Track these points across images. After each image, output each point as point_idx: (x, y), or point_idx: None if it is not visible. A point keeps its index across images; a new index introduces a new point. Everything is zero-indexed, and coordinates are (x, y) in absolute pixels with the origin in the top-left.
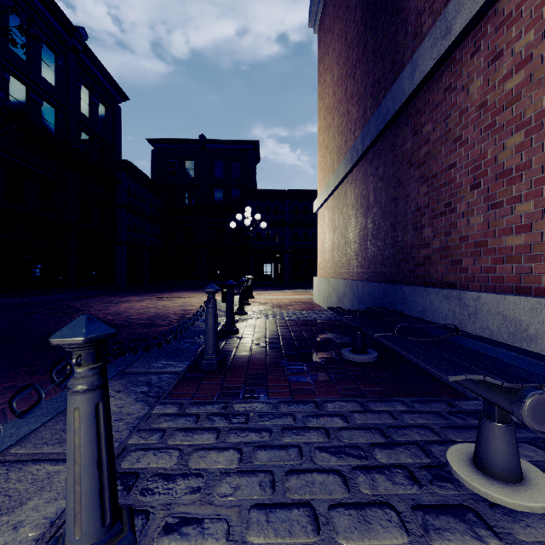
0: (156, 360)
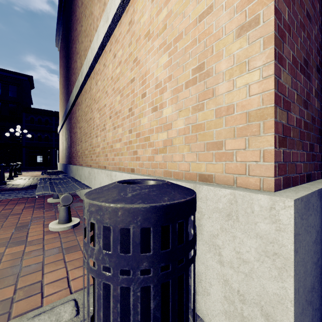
0: None
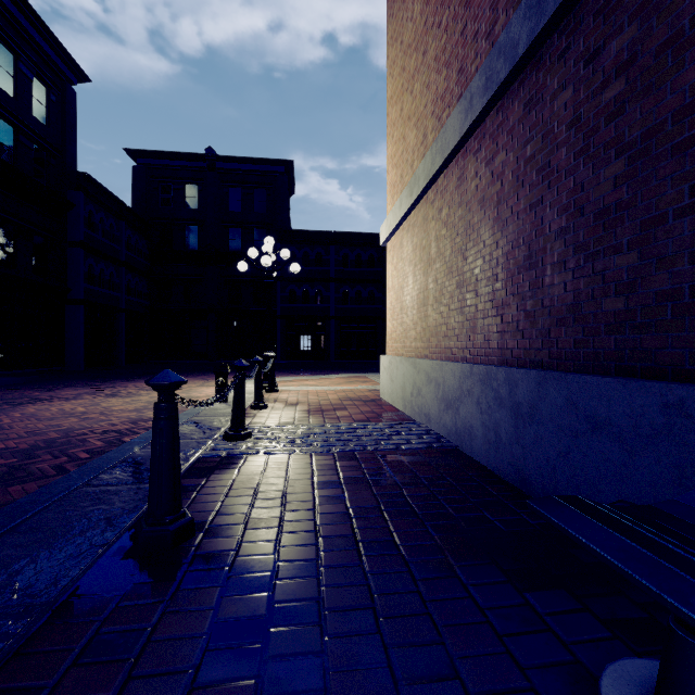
0: None
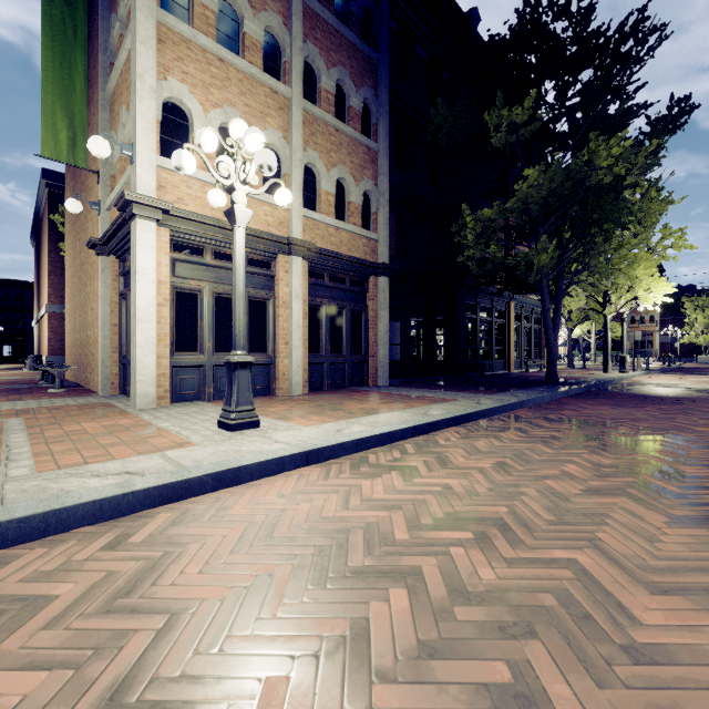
0: None
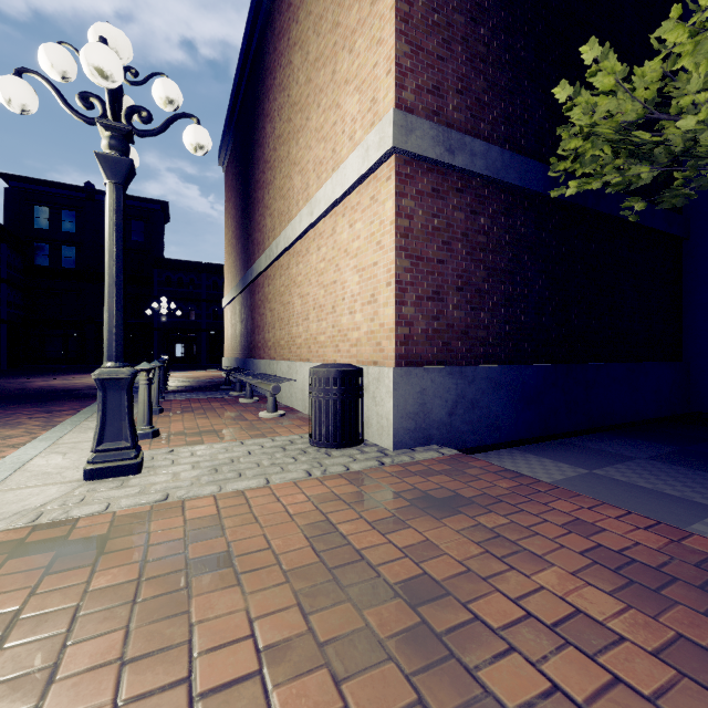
0: (134, 391)
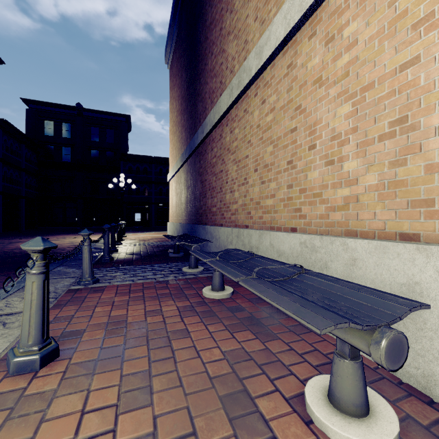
0: (76, 261)
